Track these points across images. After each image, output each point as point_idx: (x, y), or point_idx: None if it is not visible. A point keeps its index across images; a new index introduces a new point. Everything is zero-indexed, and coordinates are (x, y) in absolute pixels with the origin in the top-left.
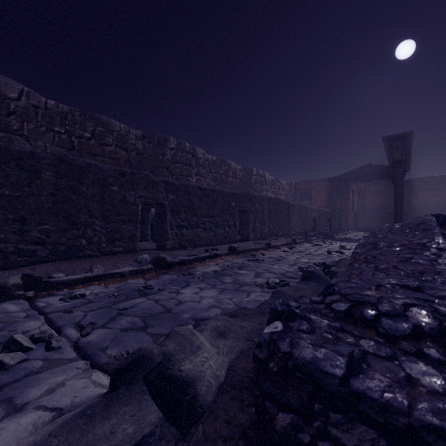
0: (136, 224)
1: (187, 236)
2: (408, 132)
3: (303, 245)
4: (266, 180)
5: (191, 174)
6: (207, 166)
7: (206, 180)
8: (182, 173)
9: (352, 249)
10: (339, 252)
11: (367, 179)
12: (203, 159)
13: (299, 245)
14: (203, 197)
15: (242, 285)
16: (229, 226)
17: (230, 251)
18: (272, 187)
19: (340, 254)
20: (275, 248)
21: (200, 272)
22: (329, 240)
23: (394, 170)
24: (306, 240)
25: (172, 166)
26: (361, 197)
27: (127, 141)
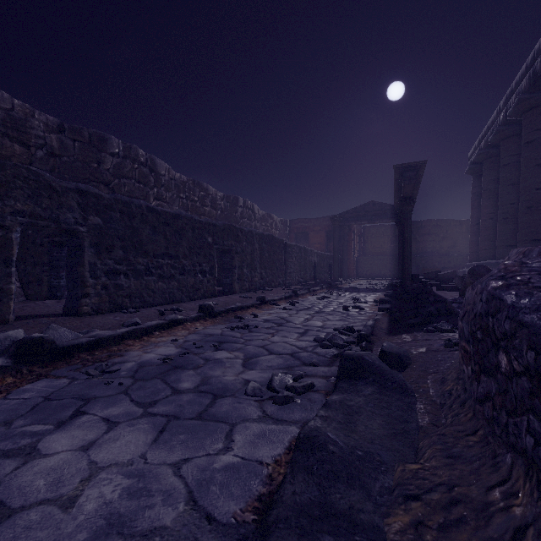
0: (6, 267)
1: (128, 289)
2: (421, 162)
3: (307, 298)
4: (256, 214)
5: (147, 197)
6: (173, 188)
7: (172, 208)
8: (133, 193)
9: (369, 302)
10: (357, 307)
11: (370, 219)
12: (168, 178)
13: (302, 298)
14: (158, 225)
15: (218, 395)
16: (203, 272)
17: (201, 312)
18: (262, 224)
19: (359, 309)
20: (271, 304)
21: (131, 364)
22: (335, 290)
23: (403, 207)
24: (310, 291)
25: (115, 182)
26: (361, 240)
27: (28, 129)
